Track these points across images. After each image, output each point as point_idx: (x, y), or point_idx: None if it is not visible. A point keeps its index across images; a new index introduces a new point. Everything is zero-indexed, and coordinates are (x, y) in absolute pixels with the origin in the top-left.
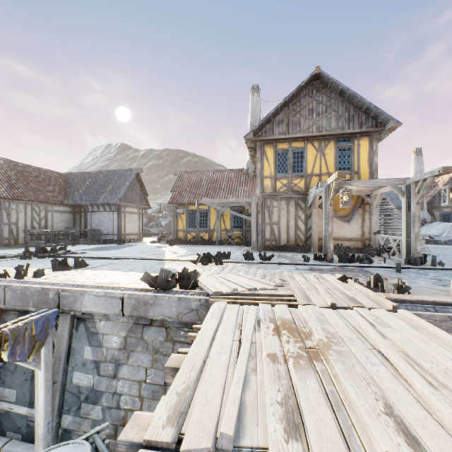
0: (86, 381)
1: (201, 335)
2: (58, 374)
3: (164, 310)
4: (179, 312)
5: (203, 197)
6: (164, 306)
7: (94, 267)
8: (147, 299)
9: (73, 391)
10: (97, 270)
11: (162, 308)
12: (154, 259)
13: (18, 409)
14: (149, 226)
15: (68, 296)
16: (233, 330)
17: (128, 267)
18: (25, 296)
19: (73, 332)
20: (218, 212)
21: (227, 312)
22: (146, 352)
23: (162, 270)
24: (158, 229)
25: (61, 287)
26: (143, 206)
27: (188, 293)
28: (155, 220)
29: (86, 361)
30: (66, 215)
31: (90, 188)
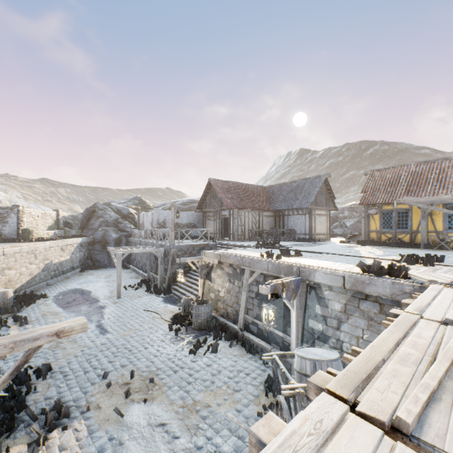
0: (317, 327)
1: (424, 295)
2: (300, 317)
3: (379, 289)
4: (392, 292)
5: (402, 195)
6: (378, 286)
7: (307, 257)
8: (363, 280)
9: (308, 331)
10: (311, 259)
11: (377, 288)
12: (352, 256)
13: (277, 332)
14: (332, 227)
15: (305, 271)
16: (451, 298)
17: (333, 259)
18: (278, 268)
19: (307, 294)
20: (423, 211)
21: (444, 291)
22: (362, 317)
23: (374, 260)
24: (342, 229)
25: (300, 265)
26: (330, 208)
27: (399, 280)
28: (338, 221)
29: (317, 314)
30: (270, 219)
31: (286, 196)
